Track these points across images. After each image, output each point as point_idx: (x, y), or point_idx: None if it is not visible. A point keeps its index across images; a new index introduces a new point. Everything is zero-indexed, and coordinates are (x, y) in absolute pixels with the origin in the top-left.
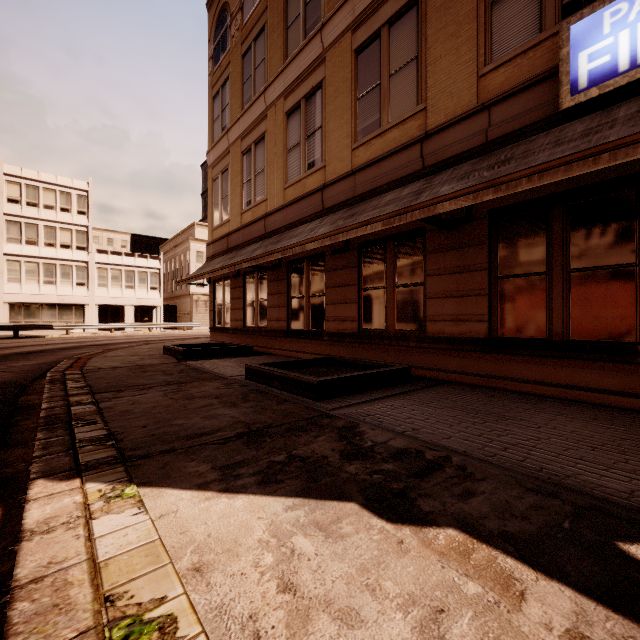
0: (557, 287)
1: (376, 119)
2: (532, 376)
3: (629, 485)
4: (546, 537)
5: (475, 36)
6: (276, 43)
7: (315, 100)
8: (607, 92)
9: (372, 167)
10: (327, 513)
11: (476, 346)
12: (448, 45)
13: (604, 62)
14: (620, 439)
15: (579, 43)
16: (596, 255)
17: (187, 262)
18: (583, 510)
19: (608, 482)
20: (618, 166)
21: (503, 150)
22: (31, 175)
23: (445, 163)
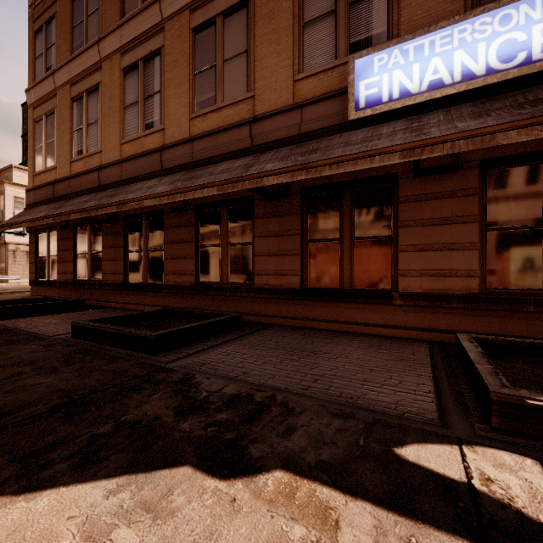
0: (346, 250)
1: (212, 96)
2: (330, 317)
3: (395, 397)
4: (349, 457)
5: (292, 48)
6: None
7: (154, 64)
8: (376, 114)
9: (208, 138)
10: (157, 487)
11: (292, 295)
12: (271, 49)
13: (374, 92)
14: (386, 360)
15: (360, 74)
16: (369, 228)
17: (1, 208)
18: (371, 425)
19: (383, 397)
20: (382, 167)
21: (311, 142)
22: None
23: (269, 145)
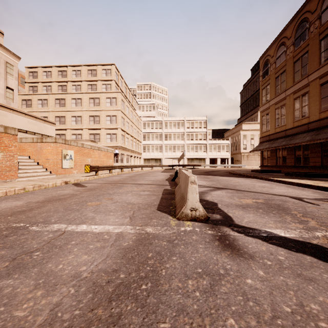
0: None
1: (327, 105)
2: None
3: None
4: None
5: None
6: (290, 76)
7: (305, 97)
8: None
9: (326, 119)
10: (303, 180)
11: None
12: None
13: None
14: None
15: None
16: None
17: (239, 139)
18: None
19: None
20: None
21: None
22: (192, 119)
23: None
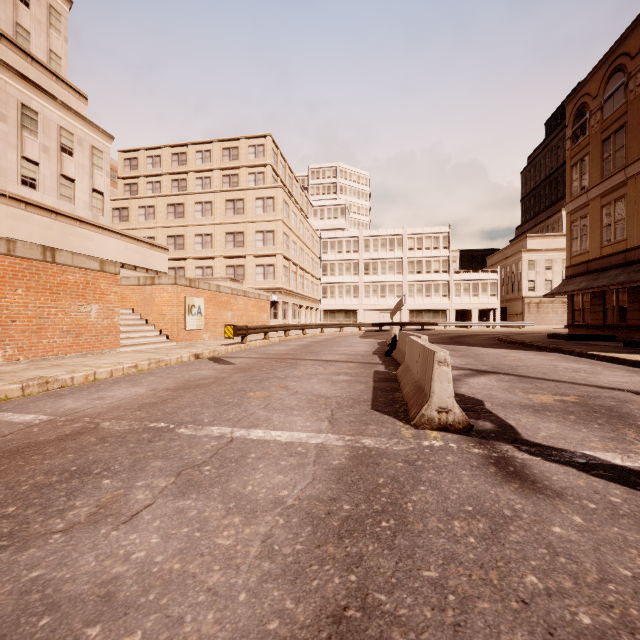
0: None
1: None
2: None
3: None
4: None
5: None
6: (635, 137)
7: None
8: None
9: None
10: None
11: None
12: None
13: None
14: None
15: None
16: None
17: (519, 271)
18: None
19: None
20: None
21: None
22: (419, 231)
23: None
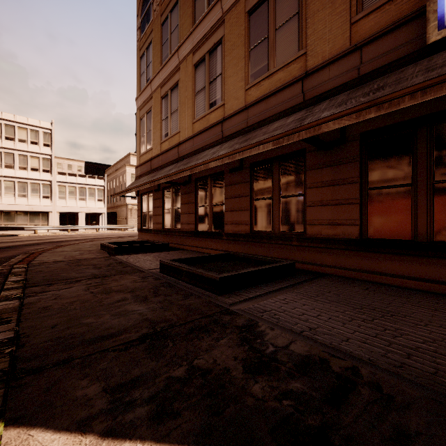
0: (422, 196)
1: (265, 65)
2: (399, 271)
3: None
4: None
5: None
6: (186, 12)
7: (216, 53)
8: None
9: (261, 102)
10: None
11: (349, 245)
12: (325, 0)
13: None
14: None
15: None
16: None
17: (124, 181)
18: None
19: None
20: None
21: (374, 81)
22: (9, 117)
23: (322, 96)
